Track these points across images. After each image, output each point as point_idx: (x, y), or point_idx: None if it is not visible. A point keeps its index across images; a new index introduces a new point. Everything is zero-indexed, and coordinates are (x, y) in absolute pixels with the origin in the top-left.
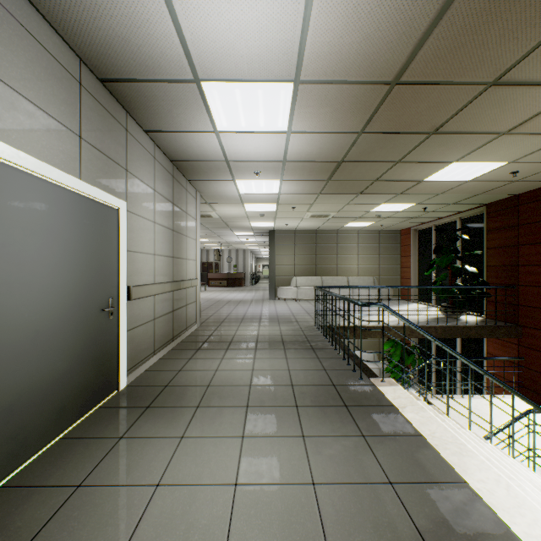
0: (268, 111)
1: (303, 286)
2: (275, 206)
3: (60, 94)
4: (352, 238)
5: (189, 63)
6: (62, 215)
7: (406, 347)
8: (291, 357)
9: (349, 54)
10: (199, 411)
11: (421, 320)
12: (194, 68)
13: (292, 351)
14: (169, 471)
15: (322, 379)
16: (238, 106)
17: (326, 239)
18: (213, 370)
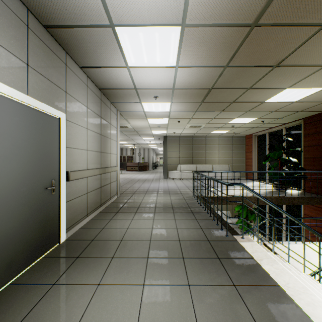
0: (162, 50)
1: (184, 171)
2: (167, 120)
3: (10, 31)
4: (215, 141)
5: (105, 11)
6: (11, 119)
7: (249, 209)
8: (178, 219)
9: (223, 0)
10: (113, 261)
11: (261, 193)
12: (109, 14)
13: (179, 214)
14: (85, 317)
15: (200, 236)
16: (142, 46)
17: (199, 141)
18: (125, 228)
